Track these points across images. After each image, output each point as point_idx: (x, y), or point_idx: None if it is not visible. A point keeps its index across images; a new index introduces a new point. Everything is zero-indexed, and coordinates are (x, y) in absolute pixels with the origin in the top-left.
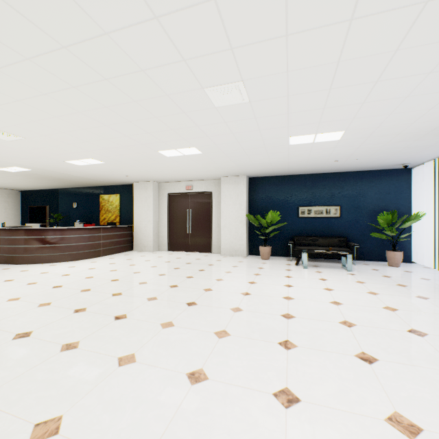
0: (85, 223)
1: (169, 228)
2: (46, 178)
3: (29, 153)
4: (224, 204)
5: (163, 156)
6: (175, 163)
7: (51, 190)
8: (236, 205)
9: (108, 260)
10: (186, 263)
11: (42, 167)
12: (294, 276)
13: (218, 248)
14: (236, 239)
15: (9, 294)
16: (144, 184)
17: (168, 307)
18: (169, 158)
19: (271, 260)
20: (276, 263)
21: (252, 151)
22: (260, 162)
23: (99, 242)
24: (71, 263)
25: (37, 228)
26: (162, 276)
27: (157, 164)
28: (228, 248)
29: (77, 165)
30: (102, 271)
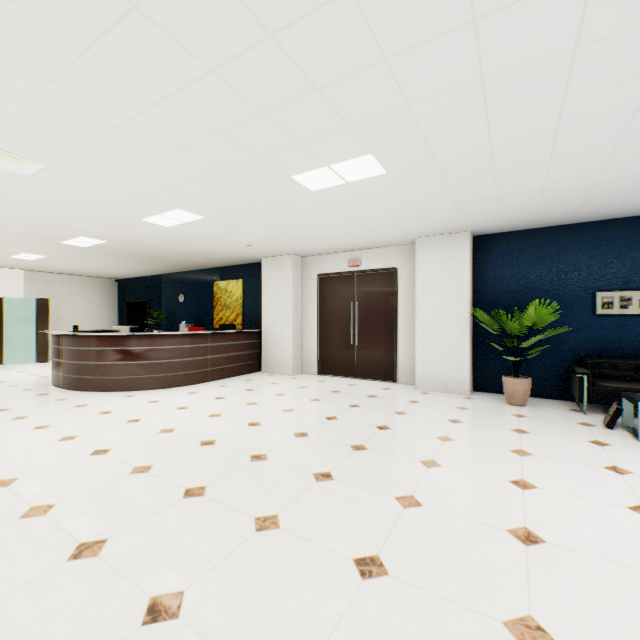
0: (193, 326)
1: (318, 334)
2: (134, 256)
3: (80, 204)
4: (422, 289)
5: (304, 191)
6: (328, 209)
7: (152, 277)
8: (448, 291)
9: (215, 390)
10: (349, 406)
11: (117, 234)
12: (633, 467)
13: (409, 374)
14: (448, 358)
15: (9, 466)
16: (278, 261)
17: (302, 575)
18: (316, 196)
19: (533, 407)
20: (548, 416)
21: (511, 151)
22: (517, 189)
23: (204, 358)
24: (157, 394)
25: (110, 334)
26: (300, 438)
27: (294, 213)
28: (431, 376)
29: (164, 227)
30: (196, 415)
